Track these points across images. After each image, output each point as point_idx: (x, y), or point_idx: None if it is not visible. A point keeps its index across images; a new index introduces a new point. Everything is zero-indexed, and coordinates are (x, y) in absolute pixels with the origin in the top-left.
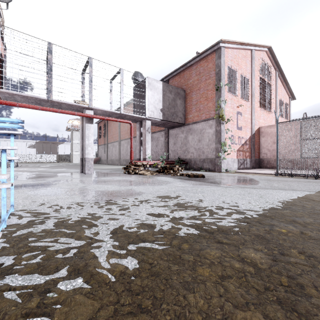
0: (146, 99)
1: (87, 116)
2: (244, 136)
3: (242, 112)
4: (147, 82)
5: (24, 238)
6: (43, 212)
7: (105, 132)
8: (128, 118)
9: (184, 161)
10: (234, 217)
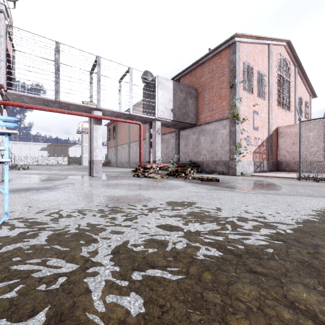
0: (156, 99)
1: (95, 117)
2: (260, 137)
3: (258, 111)
4: (157, 81)
5: (6, 258)
6: (39, 221)
7: (115, 134)
8: (138, 119)
9: (195, 164)
10: (263, 233)
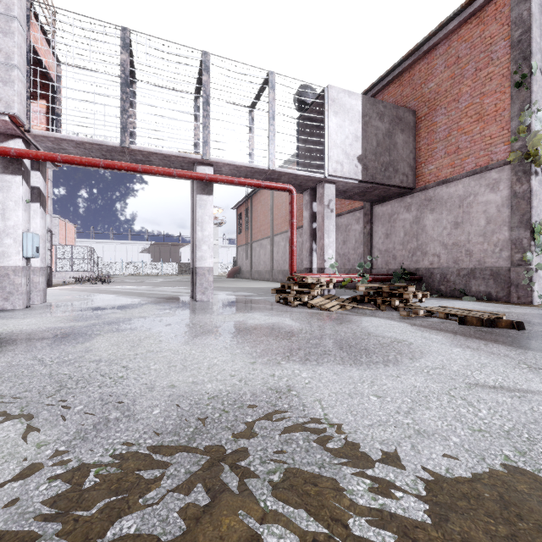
0: (326, 136)
1: (197, 177)
2: None
3: None
4: (328, 97)
5: None
6: None
7: (248, 222)
8: (286, 181)
9: (412, 275)
10: None
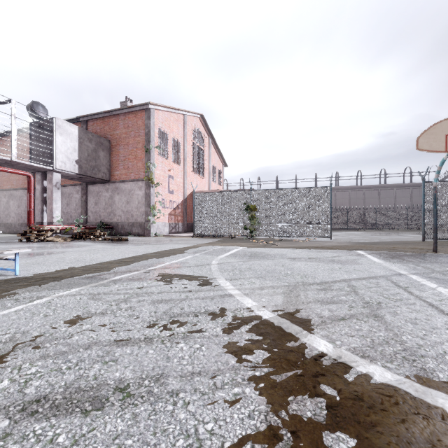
0: (54, 146)
1: None
2: (176, 200)
3: (174, 176)
4: (56, 124)
5: None
6: None
7: None
8: (23, 166)
9: (109, 226)
10: (130, 254)
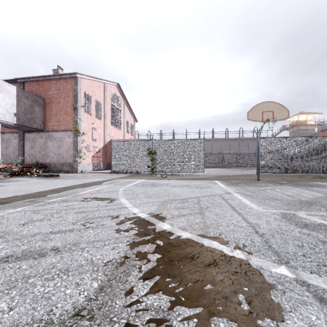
0: None
1: None
2: (98, 146)
3: (96, 128)
4: None
5: None
6: None
7: None
8: None
9: (43, 165)
10: (61, 186)
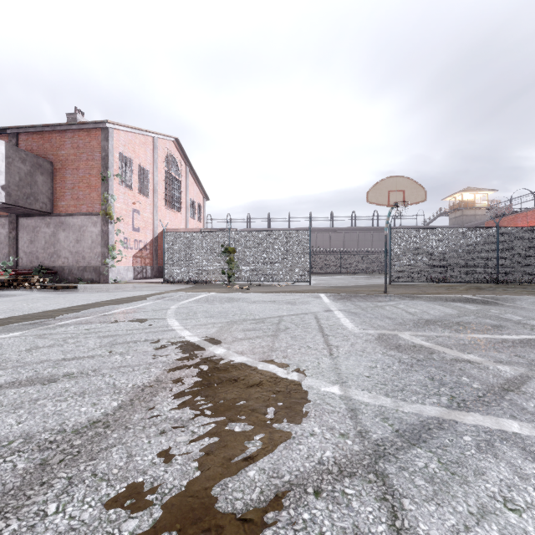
0: None
1: None
2: (143, 239)
3: (140, 210)
4: None
5: None
6: None
7: None
8: None
9: (51, 270)
10: (79, 303)
